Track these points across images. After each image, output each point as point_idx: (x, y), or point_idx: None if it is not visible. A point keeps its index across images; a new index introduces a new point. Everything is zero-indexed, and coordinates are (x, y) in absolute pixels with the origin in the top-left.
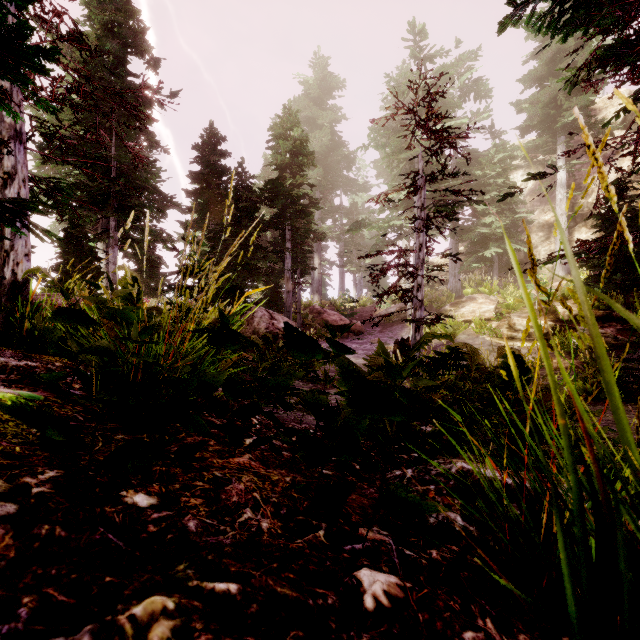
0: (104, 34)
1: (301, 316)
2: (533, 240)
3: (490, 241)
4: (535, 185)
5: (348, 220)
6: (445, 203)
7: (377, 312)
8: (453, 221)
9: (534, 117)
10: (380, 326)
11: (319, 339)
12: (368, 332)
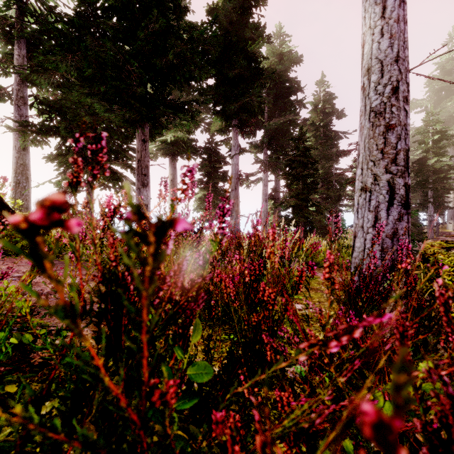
0: (323, 117)
1: None
2: None
3: None
4: None
5: None
6: None
7: None
8: None
9: None
10: None
11: None
12: None
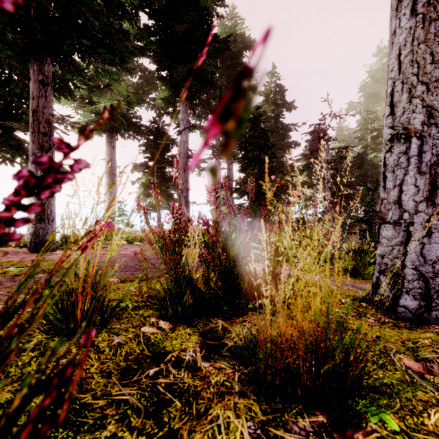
0: (274, 107)
1: None
2: None
3: None
4: None
5: None
6: None
7: None
8: None
9: None
10: None
11: None
12: None
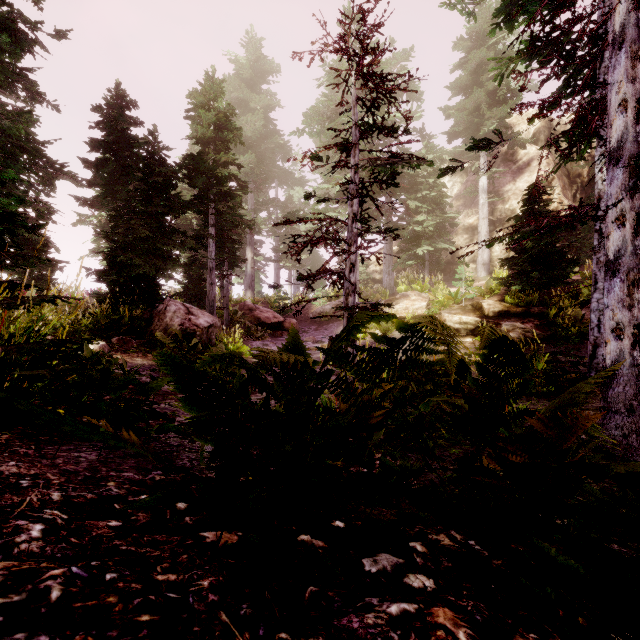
0: None
1: (229, 313)
2: (459, 242)
3: (422, 239)
4: (460, 190)
5: (283, 213)
6: (383, 163)
7: (313, 310)
8: (387, 218)
9: (460, 123)
10: (316, 324)
11: (249, 338)
12: (303, 330)
